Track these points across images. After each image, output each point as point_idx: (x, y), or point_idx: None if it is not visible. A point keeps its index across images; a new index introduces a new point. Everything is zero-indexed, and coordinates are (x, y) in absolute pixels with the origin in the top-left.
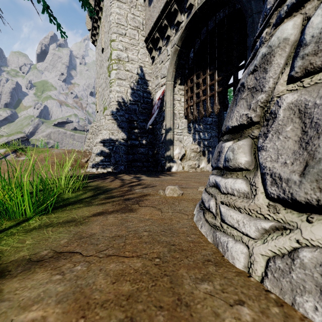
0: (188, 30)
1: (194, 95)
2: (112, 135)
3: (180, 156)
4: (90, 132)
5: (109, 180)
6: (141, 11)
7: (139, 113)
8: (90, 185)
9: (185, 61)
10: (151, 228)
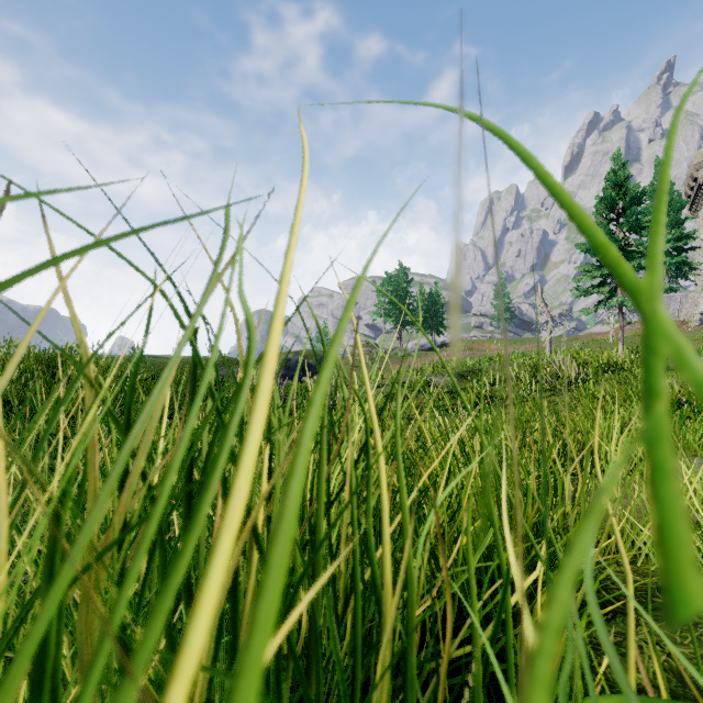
0: None
1: None
2: None
3: None
4: (687, 302)
5: None
6: None
7: None
8: None
9: None
10: None
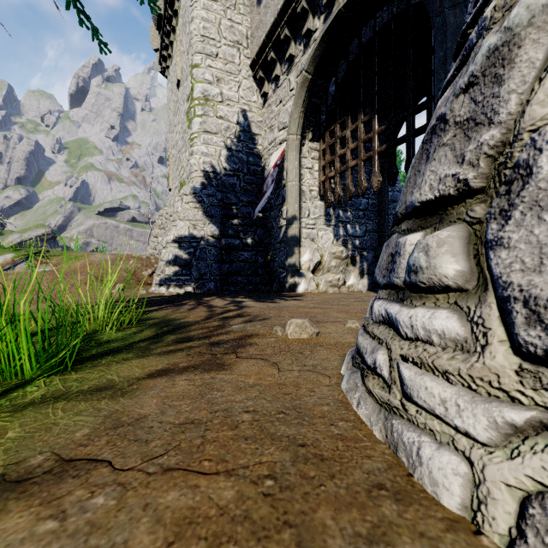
0: (327, 44)
1: (337, 158)
2: (194, 229)
3: (313, 265)
4: (157, 224)
5: (187, 307)
6: (244, 14)
7: (240, 191)
8: (152, 316)
9: (321, 99)
10: (258, 405)
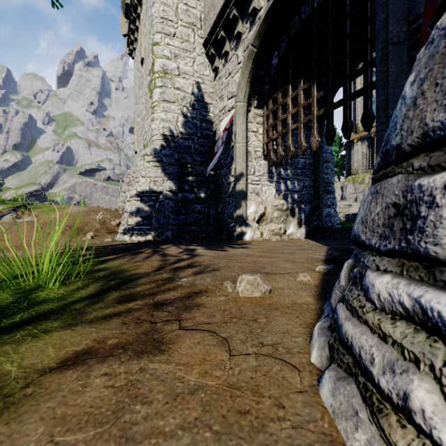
0: (271, 20)
1: (279, 122)
2: (154, 185)
3: (257, 216)
4: (126, 181)
5: (143, 256)
6: None
7: (194, 152)
8: (105, 266)
9: (265, 71)
10: None
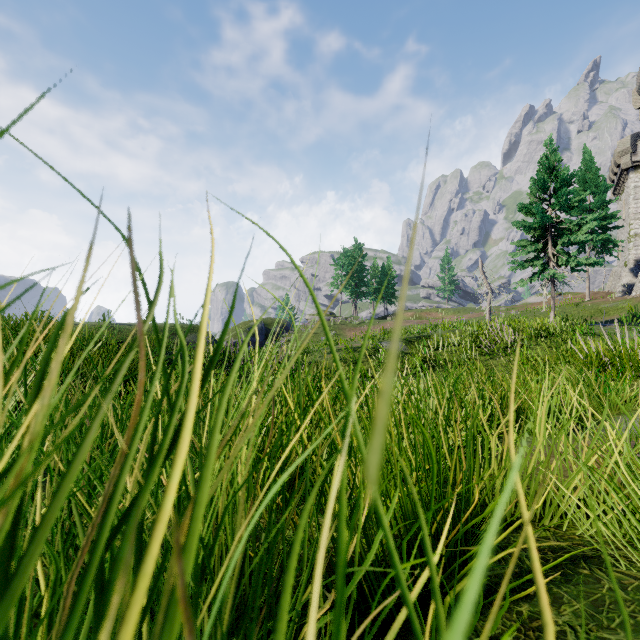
0: None
1: None
2: (629, 281)
3: None
4: (611, 275)
5: None
6: None
7: None
8: None
9: None
10: None
